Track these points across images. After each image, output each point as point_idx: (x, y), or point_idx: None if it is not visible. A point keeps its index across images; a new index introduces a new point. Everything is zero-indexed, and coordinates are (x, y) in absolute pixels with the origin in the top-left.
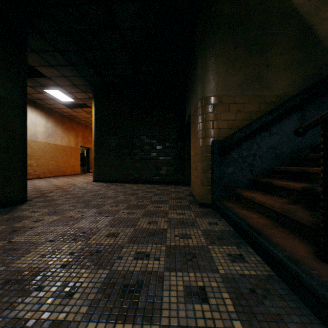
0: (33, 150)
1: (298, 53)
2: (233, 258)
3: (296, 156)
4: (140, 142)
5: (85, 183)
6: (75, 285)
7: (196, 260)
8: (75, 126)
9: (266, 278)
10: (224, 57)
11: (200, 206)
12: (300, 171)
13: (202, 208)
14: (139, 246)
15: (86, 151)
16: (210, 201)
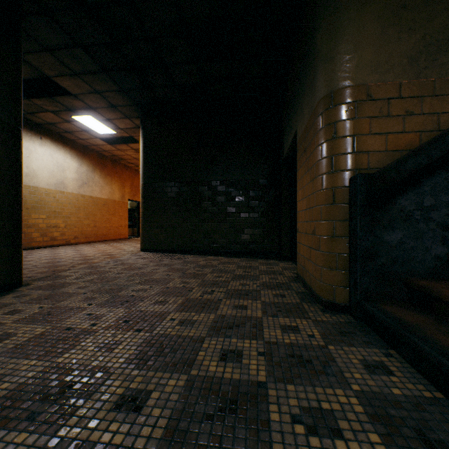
0: (60, 205)
1: None
2: None
3: None
4: (210, 191)
5: (128, 253)
6: None
7: None
8: (121, 172)
9: None
10: (378, 4)
11: (325, 308)
12: None
13: (330, 314)
14: None
15: (137, 206)
16: (348, 299)
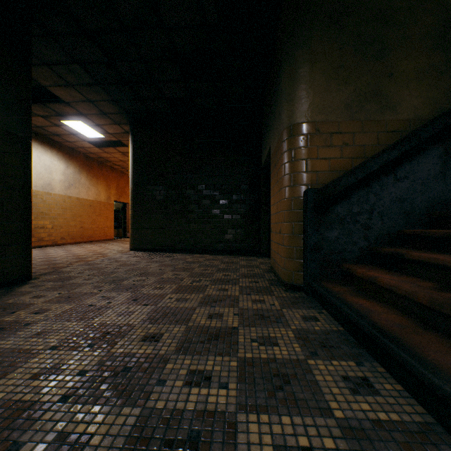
0: (47, 207)
1: (438, 54)
2: (354, 385)
3: (437, 212)
4: (196, 195)
5: (118, 252)
6: (78, 441)
7: (290, 389)
8: (106, 173)
9: (421, 429)
10: (324, 63)
11: (287, 289)
12: (449, 237)
13: (289, 292)
14: (193, 360)
15: (122, 207)
16: (302, 281)
